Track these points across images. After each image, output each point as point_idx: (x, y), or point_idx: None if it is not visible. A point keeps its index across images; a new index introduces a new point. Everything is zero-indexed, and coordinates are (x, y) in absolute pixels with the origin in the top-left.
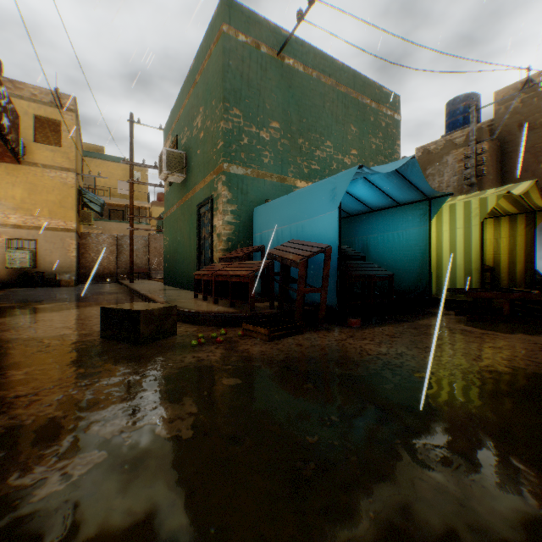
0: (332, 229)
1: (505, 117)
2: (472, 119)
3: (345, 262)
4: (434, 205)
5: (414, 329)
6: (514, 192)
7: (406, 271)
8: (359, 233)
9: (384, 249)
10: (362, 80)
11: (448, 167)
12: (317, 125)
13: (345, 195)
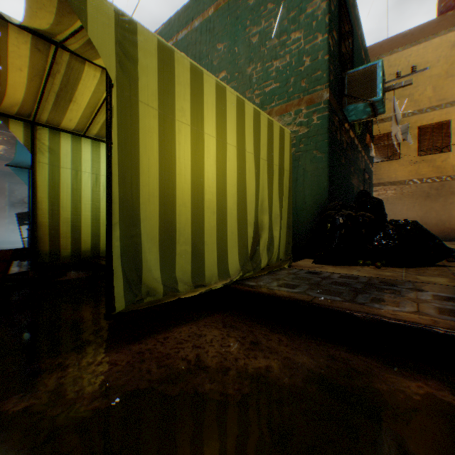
0: None
1: None
2: None
3: None
4: None
5: None
6: (16, 81)
7: None
8: None
9: None
10: None
11: None
12: None
13: None
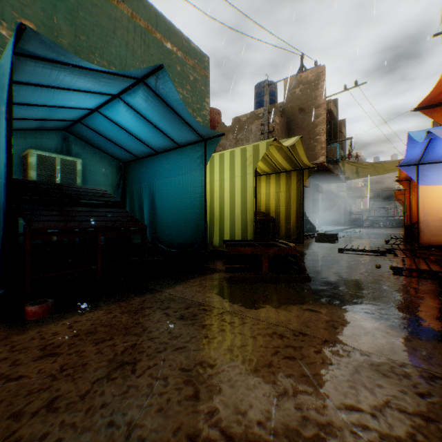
0: (3, 147)
1: (288, 94)
2: (266, 92)
3: (64, 208)
4: (210, 147)
5: (131, 315)
6: (285, 144)
7: (186, 221)
8: (146, 178)
9: (167, 196)
10: (167, 25)
11: (253, 134)
12: (104, 51)
13: (115, 127)
